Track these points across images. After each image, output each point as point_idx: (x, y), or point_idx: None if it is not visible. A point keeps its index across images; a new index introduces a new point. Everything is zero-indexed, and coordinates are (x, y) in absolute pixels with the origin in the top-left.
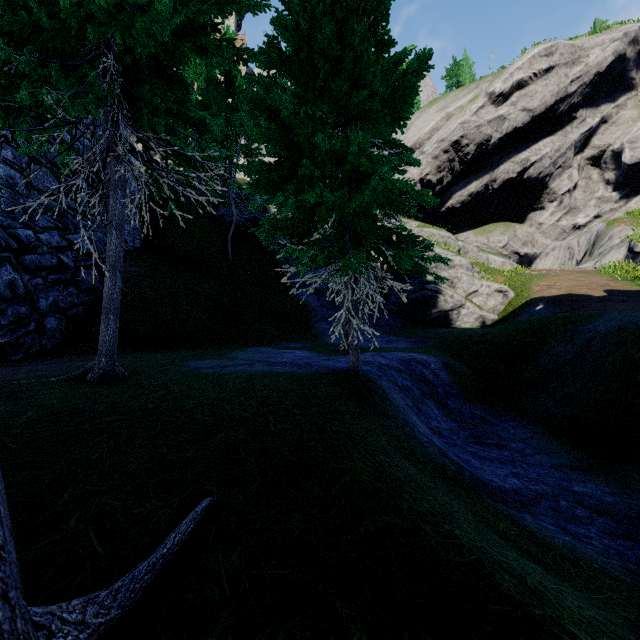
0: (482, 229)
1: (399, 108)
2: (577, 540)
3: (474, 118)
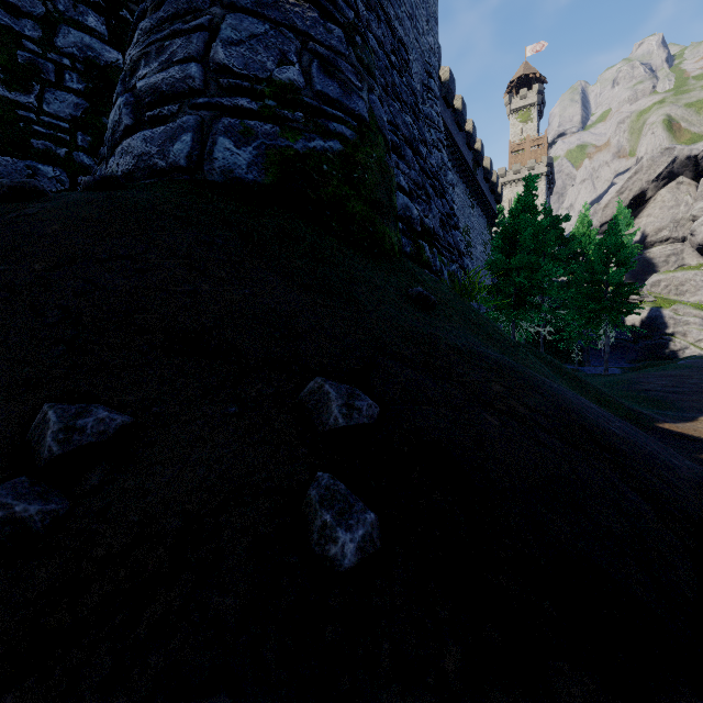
0: None
1: None
2: None
3: None
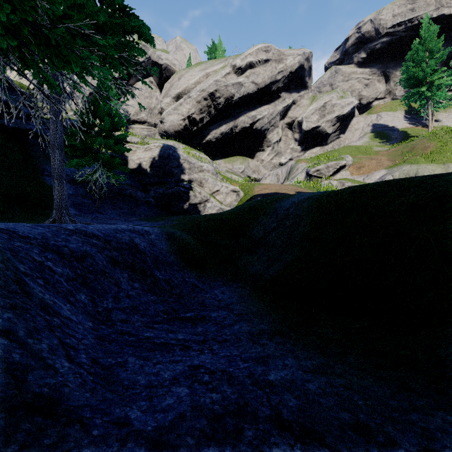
0: (229, 159)
1: None
2: None
3: (224, 79)
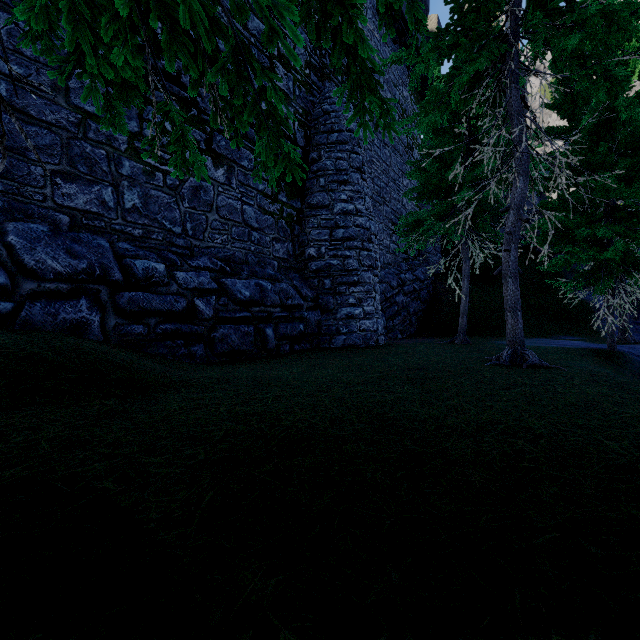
0: None
1: None
2: None
3: None
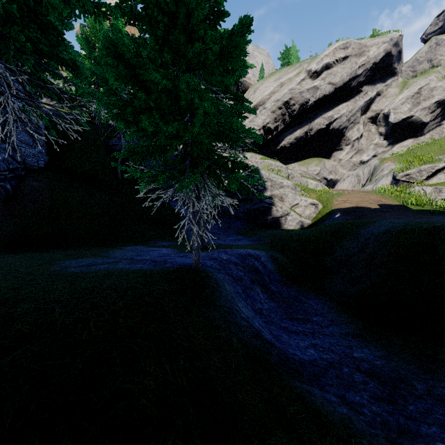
0: (304, 162)
1: (229, 62)
2: (352, 410)
3: (298, 86)
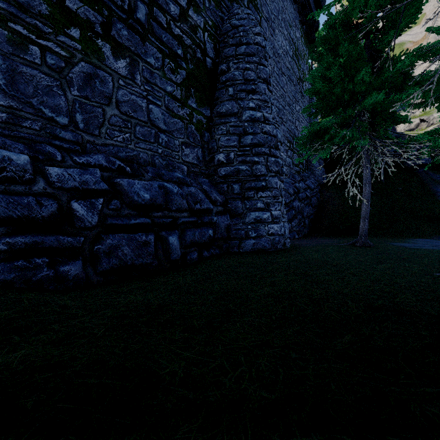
0: None
1: None
2: None
3: None
